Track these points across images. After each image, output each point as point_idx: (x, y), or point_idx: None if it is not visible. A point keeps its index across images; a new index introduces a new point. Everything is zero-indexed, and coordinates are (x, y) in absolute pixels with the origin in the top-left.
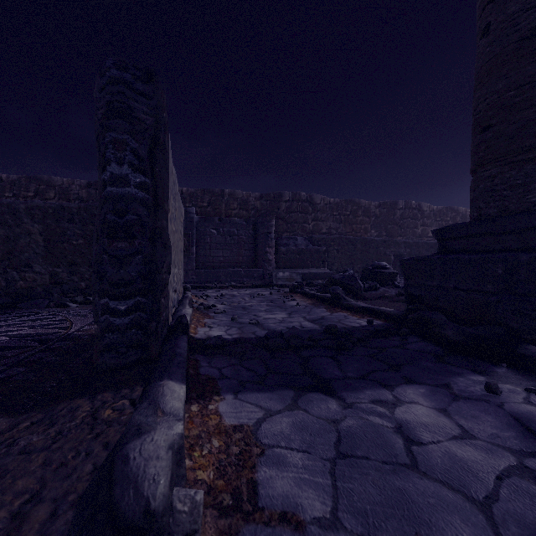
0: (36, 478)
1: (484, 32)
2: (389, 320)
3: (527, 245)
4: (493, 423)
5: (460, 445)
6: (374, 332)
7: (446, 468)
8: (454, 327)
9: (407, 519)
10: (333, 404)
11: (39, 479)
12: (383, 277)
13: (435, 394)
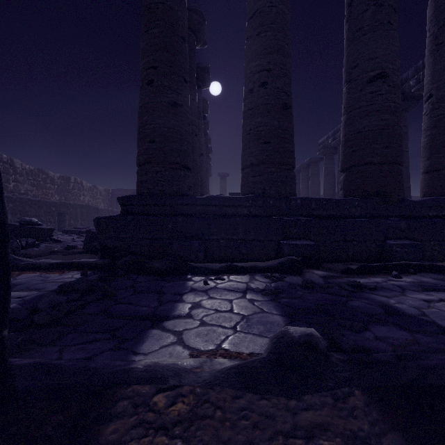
0: (270, 444)
1: (149, 82)
2: (95, 268)
3: (175, 213)
4: (226, 293)
5: (235, 303)
6: (101, 280)
7: (247, 310)
8: (160, 261)
9: (271, 324)
10: (182, 320)
11: (271, 440)
12: (42, 233)
13: (198, 294)
